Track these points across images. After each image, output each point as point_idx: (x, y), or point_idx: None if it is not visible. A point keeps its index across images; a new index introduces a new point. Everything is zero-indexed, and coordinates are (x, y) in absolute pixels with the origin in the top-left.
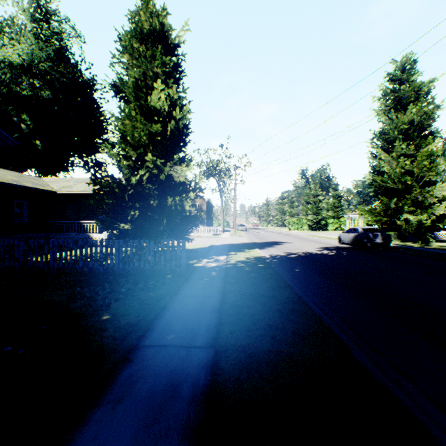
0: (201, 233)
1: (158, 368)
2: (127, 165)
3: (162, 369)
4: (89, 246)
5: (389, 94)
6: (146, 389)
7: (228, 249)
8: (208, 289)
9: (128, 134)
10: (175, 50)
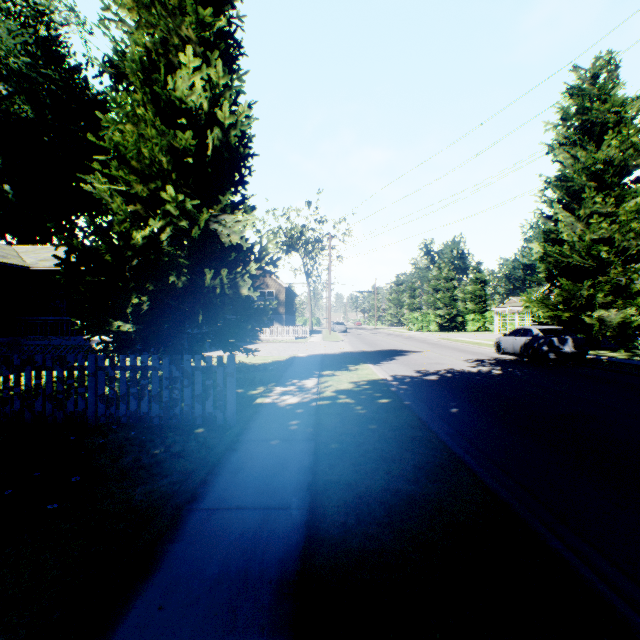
0: (277, 335)
1: None
2: (134, 214)
3: None
4: (34, 368)
5: (574, 116)
6: None
7: (320, 364)
8: (277, 478)
9: (129, 149)
10: (224, 6)
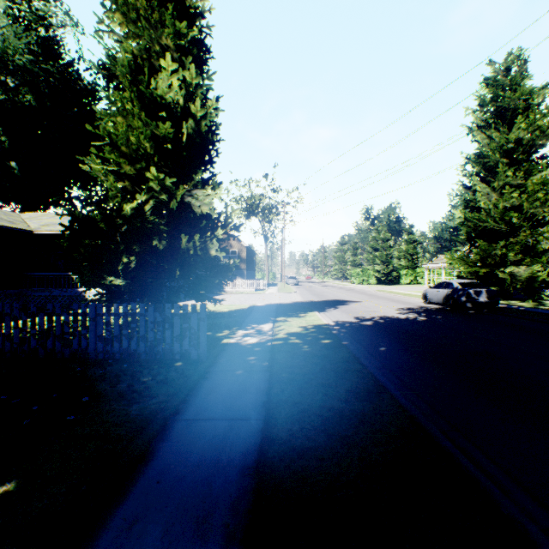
0: (239, 287)
1: None
2: (123, 188)
3: None
4: (47, 314)
5: (489, 103)
6: None
7: (275, 312)
8: (240, 398)
9: (120, 137)
10: (196, 18)
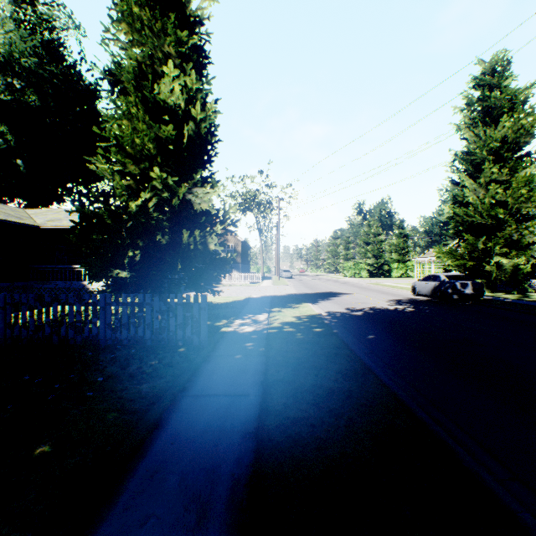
0: (235, 280)
1: None
2: (127, 187)
3: None
4: (60, 303)
5: (476, 103)
6: None
7: (270, 303)
8: (239, 378)
9: (126, 139)
10: (195, 26)
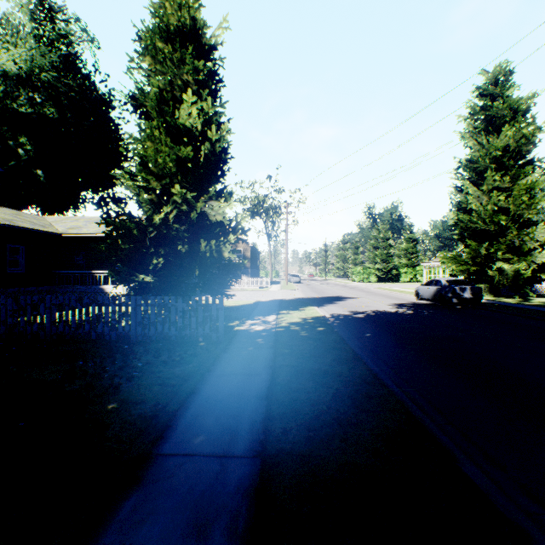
0: (244, 285)
1: (177, 495)
2: (149, 200)
3: (183, 498)
4: (97, 304)
5: (479, 112)
6: (157, 536)
7: (279, 306)
8: (253, 363)
9: (150, 159)
10: (210, 53)
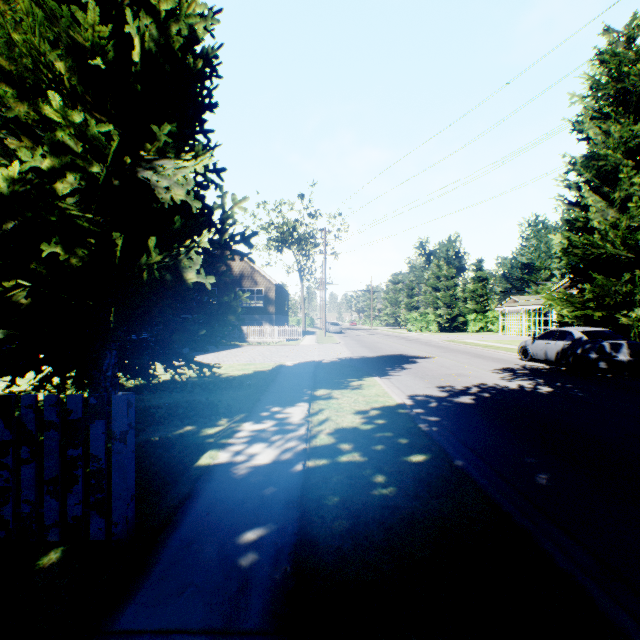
0: (266, 337)
1: None
2: None
3: None
4: None
5: (608, 84)
6: None
7: (313, 377)
8: None
9: None
10: None
